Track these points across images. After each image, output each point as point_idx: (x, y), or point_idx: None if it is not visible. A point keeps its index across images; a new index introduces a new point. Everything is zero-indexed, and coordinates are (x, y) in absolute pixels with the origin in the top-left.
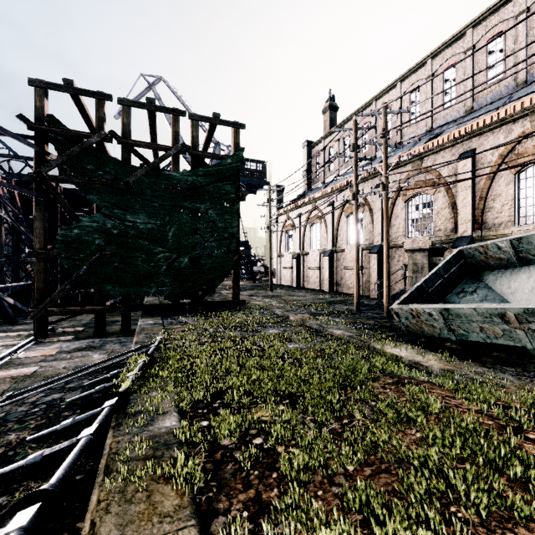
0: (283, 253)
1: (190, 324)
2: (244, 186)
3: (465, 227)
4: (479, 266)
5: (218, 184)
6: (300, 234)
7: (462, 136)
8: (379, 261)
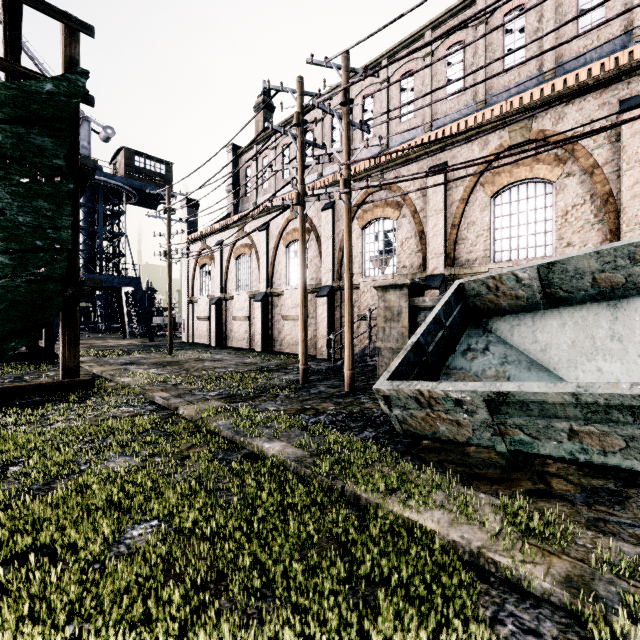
0: (197, 297)
1: None
2: (134, 194)
3: (436, 263)
4: (484, 309)
5: (17, 128)
6: (221, 270)
7: (432, 144)
8: (329, 307)
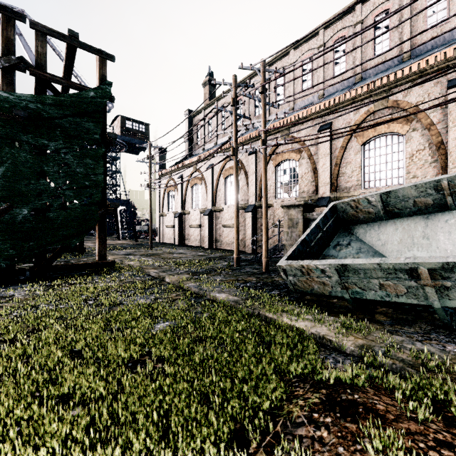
0: (166, 212)
1: (16, 300)
2: (126, 145)
3: (324, 189)
4: (349, 220)
5: (76, 119)
6: (182, 194)
7: (322, 110)
8: (253, 219)
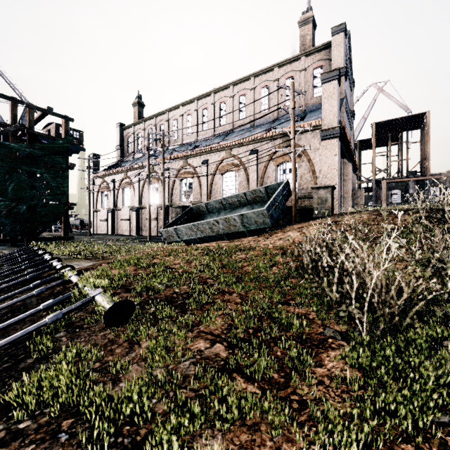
0: (100, 209)
1: None
2: None
3: (204, 197)
4: (198, 214)
5: (52, 156)
6: (114, 194)
7: (203, 152)
8: (166, 214)
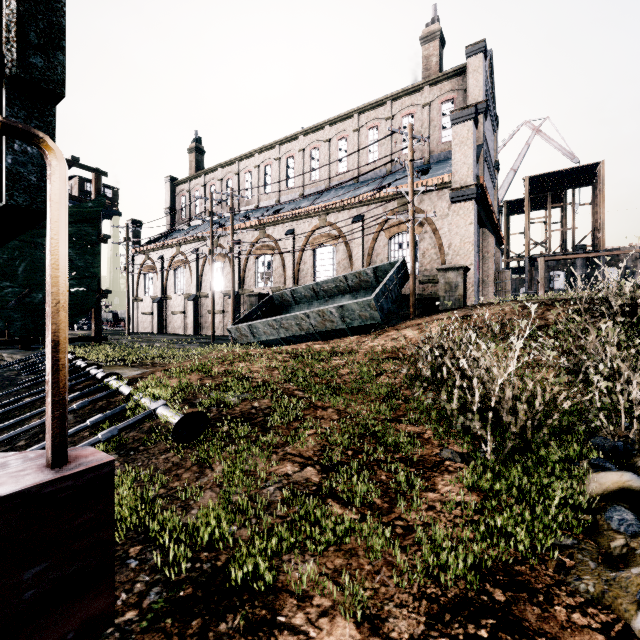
0: (142, 297)
1: None
2: None
3: (289, 282)
4: (281, 305)
5: (78, 225)
6: (163, 277)
7: (288, 219)
8: (236, 305)
